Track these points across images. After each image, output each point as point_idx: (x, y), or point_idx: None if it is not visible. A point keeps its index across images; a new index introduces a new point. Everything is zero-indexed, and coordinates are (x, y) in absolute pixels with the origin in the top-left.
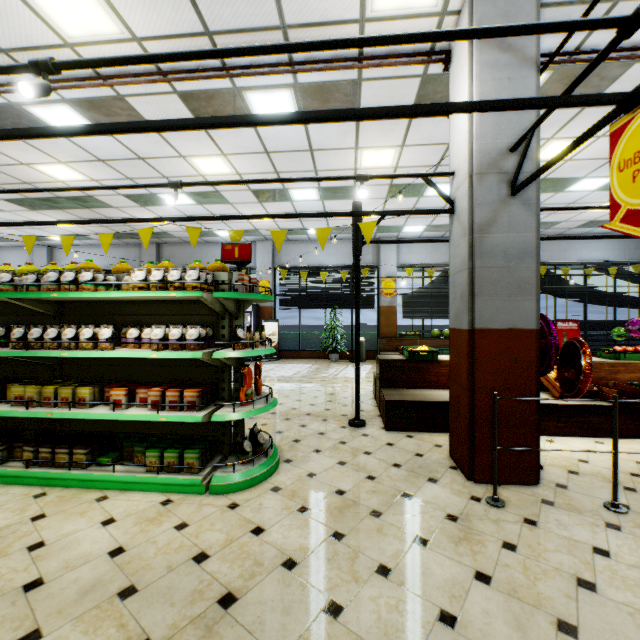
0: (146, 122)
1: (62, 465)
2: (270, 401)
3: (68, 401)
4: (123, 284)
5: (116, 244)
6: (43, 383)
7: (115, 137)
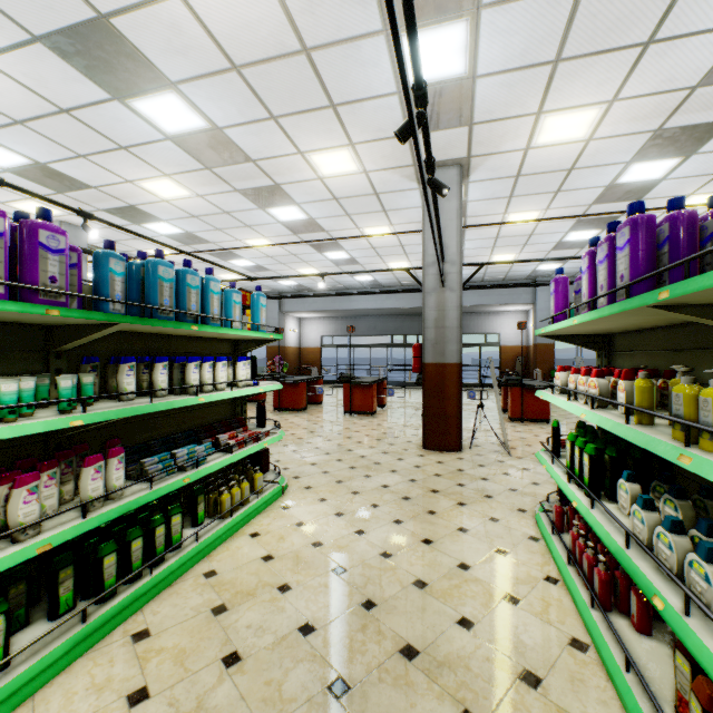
0: None
1: None
2: None
3: None
4: None
5: None
6: None
7: None
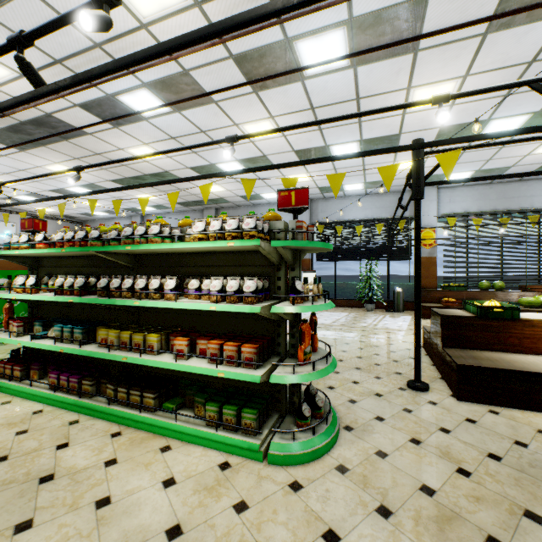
0: (203, 28)
1: (135, 406)
2: (329, 361)
3: (139, 347)
4: (185, 237)
5: (186, 211)
6: (124, 326)
7: (182, 114)
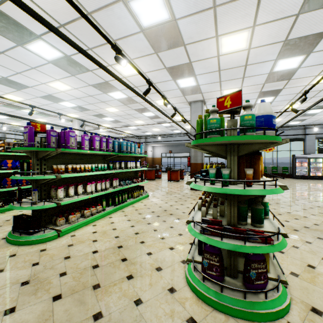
0: None
1: None
2: None
3: None
4: None
5: None
6: None
7: None
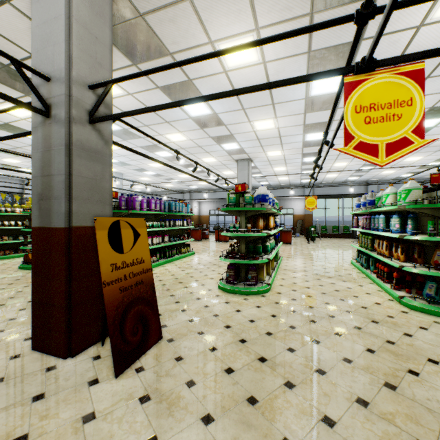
0: None
1: None
2: None
3: None
4: None
5: None
6: None
7: None
